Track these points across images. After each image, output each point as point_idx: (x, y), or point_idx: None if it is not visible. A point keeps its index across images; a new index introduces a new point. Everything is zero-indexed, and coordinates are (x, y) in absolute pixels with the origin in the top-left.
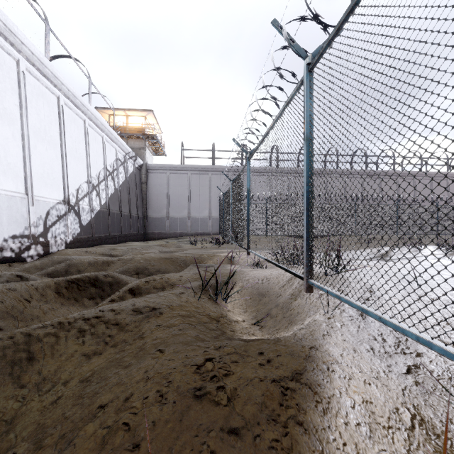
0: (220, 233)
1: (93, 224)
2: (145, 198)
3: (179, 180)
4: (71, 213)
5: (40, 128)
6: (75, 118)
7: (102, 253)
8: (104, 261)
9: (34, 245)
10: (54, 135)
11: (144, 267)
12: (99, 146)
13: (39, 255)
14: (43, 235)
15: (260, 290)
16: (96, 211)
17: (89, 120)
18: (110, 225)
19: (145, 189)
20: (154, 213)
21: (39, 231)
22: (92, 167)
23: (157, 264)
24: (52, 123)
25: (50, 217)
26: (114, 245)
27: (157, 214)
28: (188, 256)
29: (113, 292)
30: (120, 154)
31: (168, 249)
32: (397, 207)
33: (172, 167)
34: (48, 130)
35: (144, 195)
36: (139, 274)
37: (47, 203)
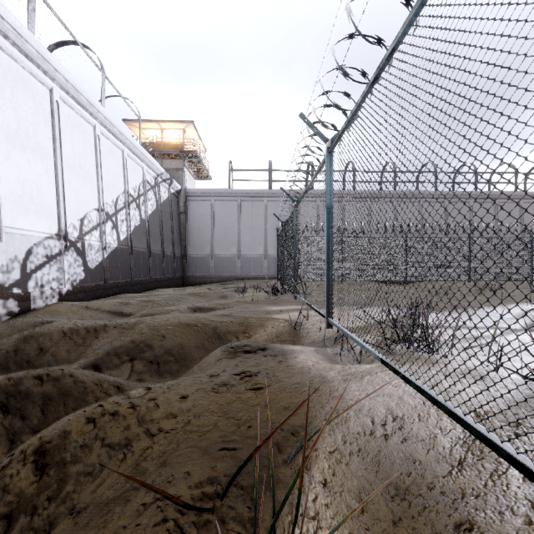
0: (278, 277)
1: (106, 266)
2: (183, 233)
3: (227, 209)
4: (70, 252)
5: (17, 129)
6: (80, 121)
7: (108, 309)
8: (91, 329)
9: (1, 300)
10: (44, 141)
11: (146, 343)
12: (118, 163)
13: (11, 314)
14: (20, 284)
15: (386, 468)
16: (111, 248)
17: (101, 126)
18: (132, 268)
19: (183, 220)
20: (196, 251)
21: (12, 279)
22: (106, 189)
23: (170, 339)
24: (39, 125)
25: (33, 258)
26: (135, 295)
27: (199, 252)
28: (224, 322)
29: (46, 421)
30: (150, 175)
31: (202, 303)
32: (532, 241)
33: (217, 193)
34: (33, 133)
35: (182, 228)
36: (135, 358)
37: (27, 238)
